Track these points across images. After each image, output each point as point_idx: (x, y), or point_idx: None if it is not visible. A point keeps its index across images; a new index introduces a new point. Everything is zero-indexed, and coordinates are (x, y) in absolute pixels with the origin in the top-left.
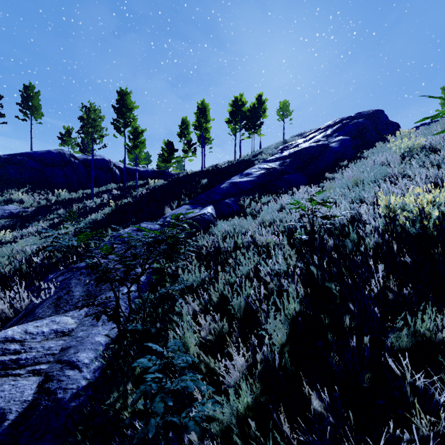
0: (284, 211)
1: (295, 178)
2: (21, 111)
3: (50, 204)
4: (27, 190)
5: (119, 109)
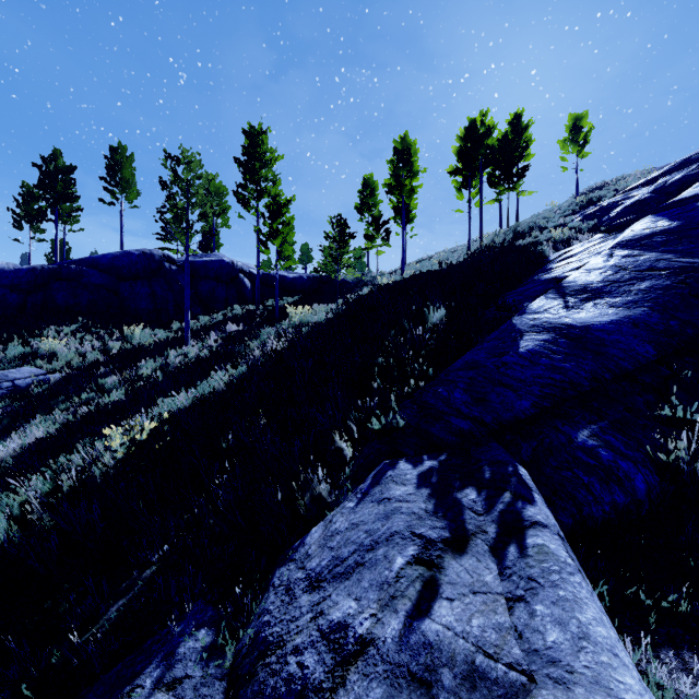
0: None
1: None
2: (107, 190)
3: (106, 359)
4: (78, 329)
5: (247, 163)
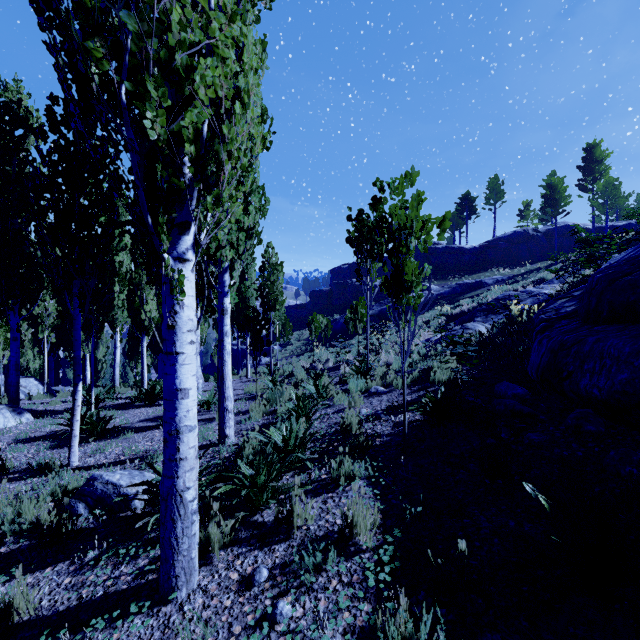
0: None
1: None
2: (487, 202)
3: (519, 273)
4: (501, 266)
5: (585, 167)
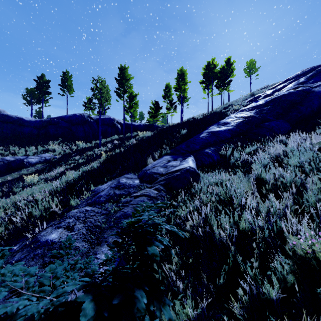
0: (285, 166)
1: (277, 125)
2: (61, 89)
3: (72, 152)
4: (59, 142)
5: (120, 80)
